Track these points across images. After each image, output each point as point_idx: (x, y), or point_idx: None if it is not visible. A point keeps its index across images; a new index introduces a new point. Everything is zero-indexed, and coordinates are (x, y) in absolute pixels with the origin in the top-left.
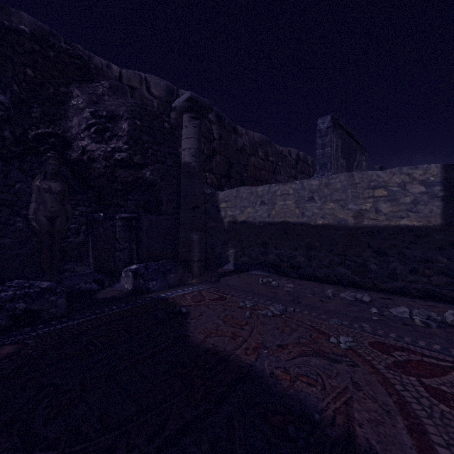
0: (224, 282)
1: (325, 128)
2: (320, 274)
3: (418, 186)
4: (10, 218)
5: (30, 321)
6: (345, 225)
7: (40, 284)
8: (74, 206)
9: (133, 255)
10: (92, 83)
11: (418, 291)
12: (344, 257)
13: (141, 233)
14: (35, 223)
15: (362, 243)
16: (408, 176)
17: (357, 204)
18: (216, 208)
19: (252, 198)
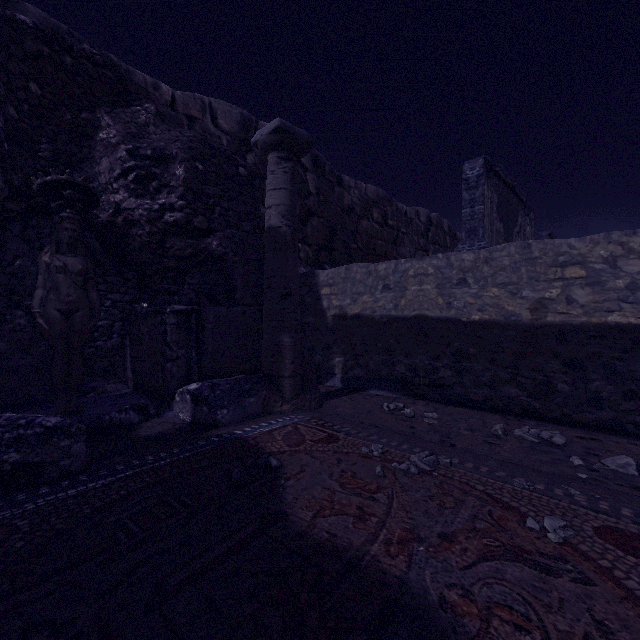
0: (330, 409)
1: (474, 176)
2: (476, 397)
3: (637, 263)
4: (6, 312)
5: (27, 481)
6: (517, 323)
7: (44, 420)
8: (104, 293)
9: (193, 368)
10: (130, 106)
11: (637, 427)
12: (515, 371)
13: (204, 333)
14: (42, 319)
15: (545, 350)
16: (620, 246)
17: (536, 290)
18: (315, 295)
19: (370, 281)
